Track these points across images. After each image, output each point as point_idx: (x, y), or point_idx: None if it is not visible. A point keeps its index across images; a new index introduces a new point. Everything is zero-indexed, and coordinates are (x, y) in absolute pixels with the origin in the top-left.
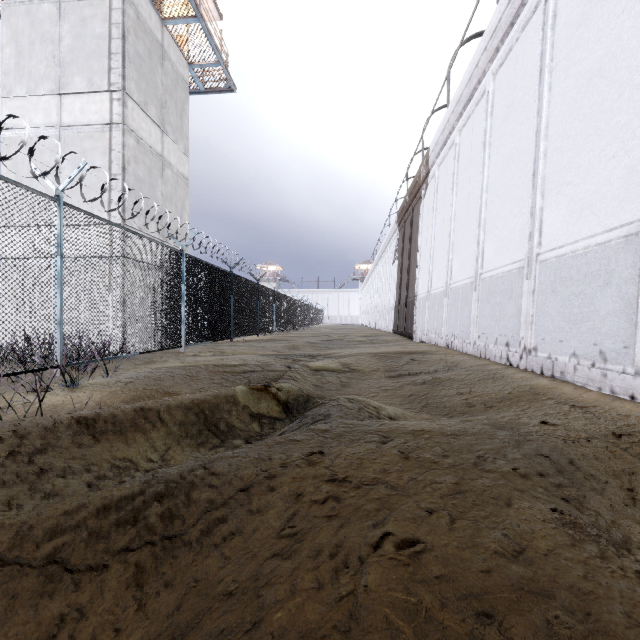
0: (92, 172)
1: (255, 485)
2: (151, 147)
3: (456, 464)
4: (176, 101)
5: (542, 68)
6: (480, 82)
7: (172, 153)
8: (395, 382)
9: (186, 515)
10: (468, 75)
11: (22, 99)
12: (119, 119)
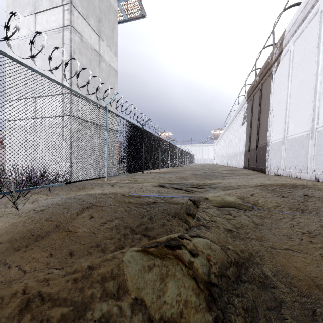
0: (52, 60)
1: None
2: (91, 46)
3: None
4: (109, 21)
5: None
6: None
7: (106, 53)
8: None
9: None
10: None
11: (15, 21)
12: (68, 22)
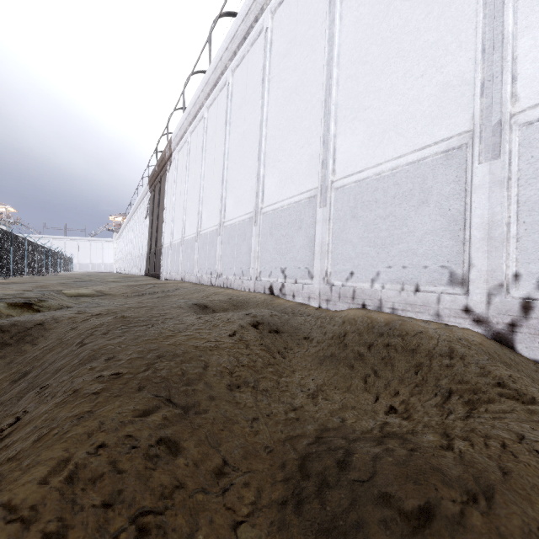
0: None
1: (46, 322)
2: None
3: (155, 306)
4: None
5: (227, 120)
6: (201, 108)
7: None
8: (139, 299)
9: (3, 335)
10: (194, 100)
11: None
12: None
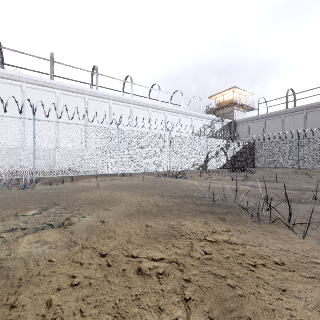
0: None
1: None
2: None
3: None
4: None
5: None
6: None
7: None
8: None
9: None
10: None
11: None
12: None
